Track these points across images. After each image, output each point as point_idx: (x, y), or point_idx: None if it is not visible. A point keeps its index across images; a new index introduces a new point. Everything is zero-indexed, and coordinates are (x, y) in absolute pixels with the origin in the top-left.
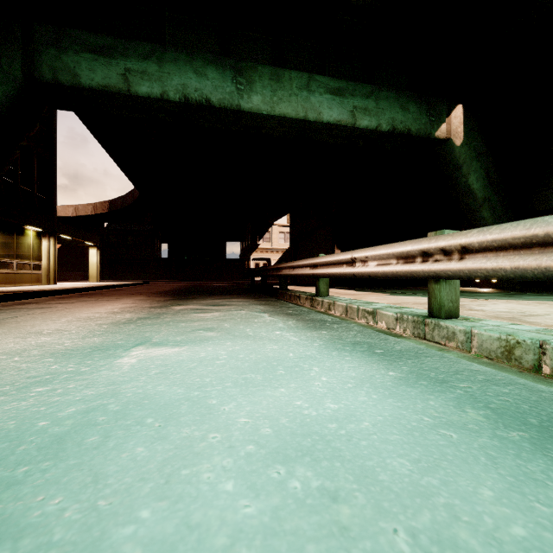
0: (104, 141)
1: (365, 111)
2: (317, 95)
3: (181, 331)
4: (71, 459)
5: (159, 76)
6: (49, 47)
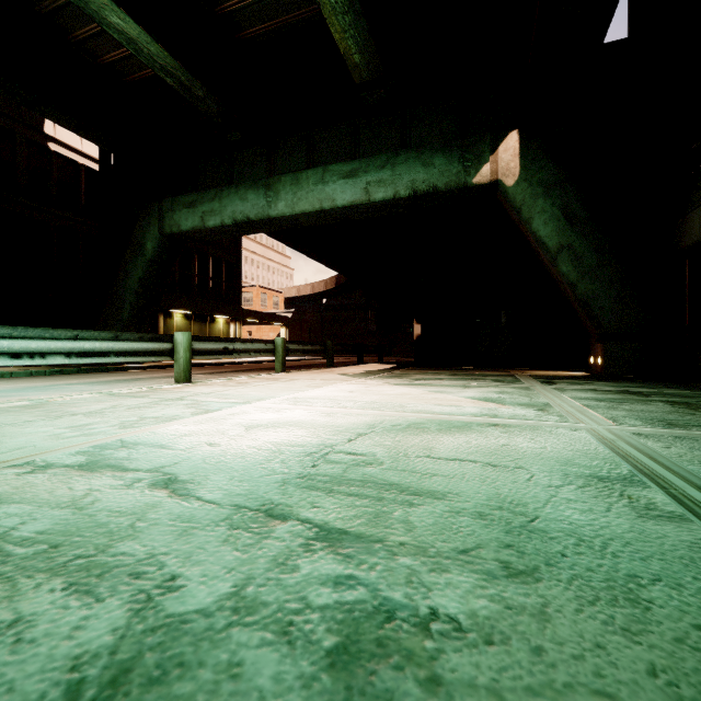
0: (274, 236)
1: (380, 184)
2: (331, 184)
3: (114, 383)
4: None
5: (220, 210)
6: (169, 212)
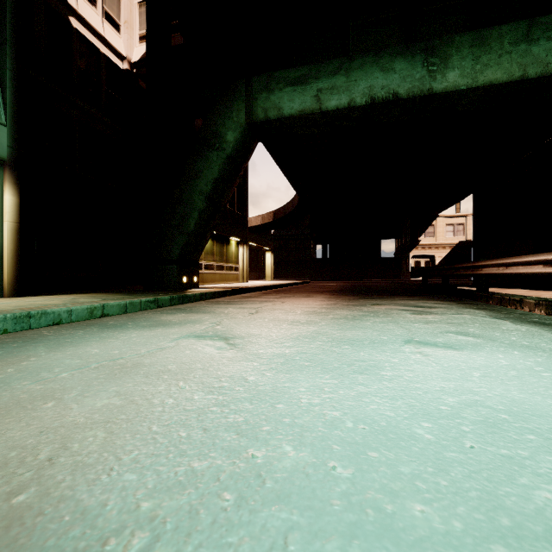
0: (279, 160)
1: None
2: (542, 42)
3: (427, 332)
4: (541, 454)
5: (346, 86)
6: (262, 92)
